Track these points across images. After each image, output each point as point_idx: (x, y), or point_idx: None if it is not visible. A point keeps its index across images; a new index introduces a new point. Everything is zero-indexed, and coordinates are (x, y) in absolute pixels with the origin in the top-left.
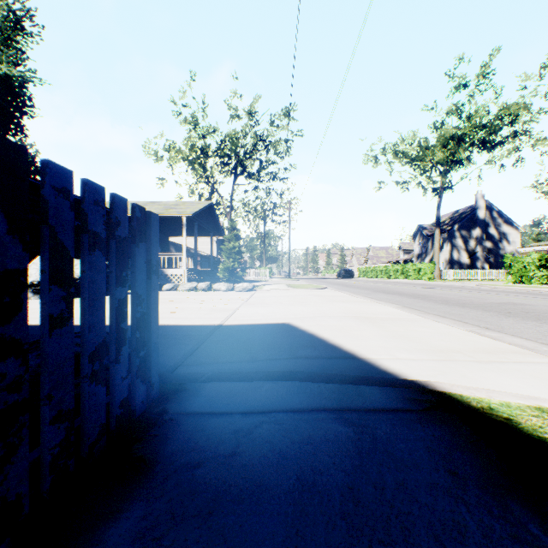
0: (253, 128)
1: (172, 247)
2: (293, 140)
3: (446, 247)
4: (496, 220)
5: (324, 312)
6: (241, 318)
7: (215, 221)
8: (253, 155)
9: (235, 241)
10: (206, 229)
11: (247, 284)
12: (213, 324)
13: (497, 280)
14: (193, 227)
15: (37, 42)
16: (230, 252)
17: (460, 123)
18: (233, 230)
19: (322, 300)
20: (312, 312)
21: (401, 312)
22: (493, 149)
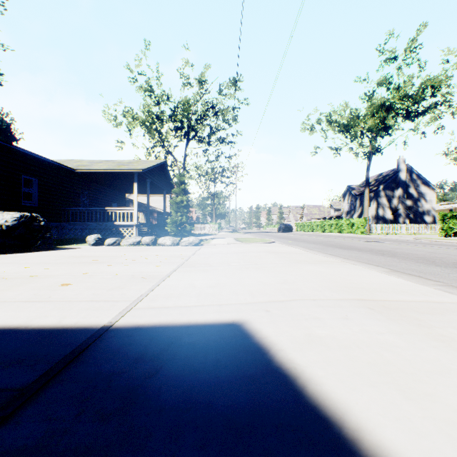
0: (203, 95)
1: (131, 204)
2: (239, 108)
3: (372, 205)
4: (415, 181)
5: (297, 286)
6: (159, 303)
7: (168, 179)
8: (204, 121)
9: (182, 195)
10: (159, 187)
11: (194, 238)
12: (93, 326)
13: (420, 233)
14: (146, 184)
15: (1, 12)
16: (178, 206)
17: (388, 94)
18: (181, 184)
19: (280, 259)
20: (278, 288)
21: (411, 285)
22: (416, 118)
